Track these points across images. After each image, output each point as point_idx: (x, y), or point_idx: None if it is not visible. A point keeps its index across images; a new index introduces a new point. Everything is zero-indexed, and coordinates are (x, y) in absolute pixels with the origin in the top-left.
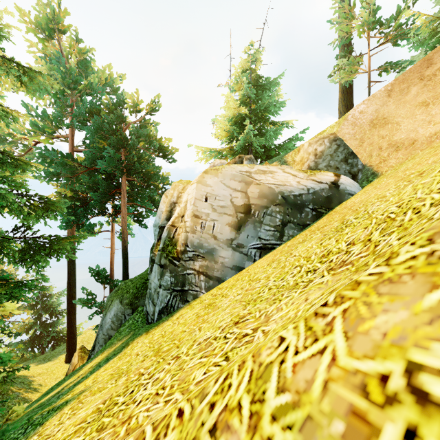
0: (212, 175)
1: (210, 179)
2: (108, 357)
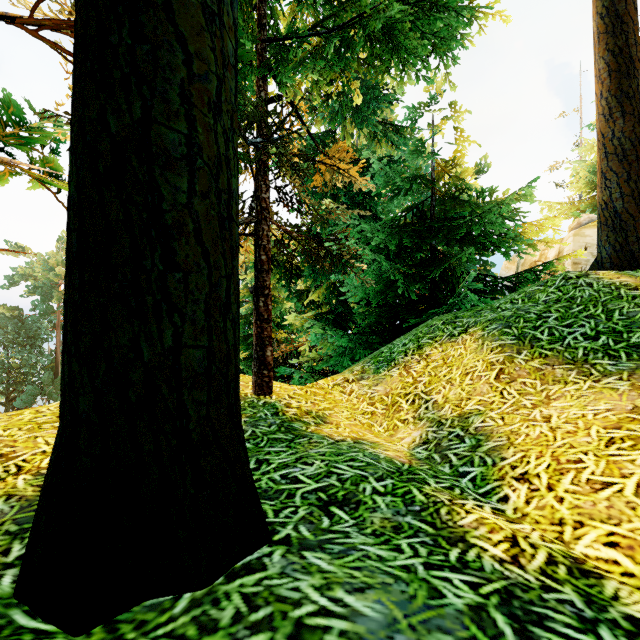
0: (592, 229)
1: (590, 232)
2: None
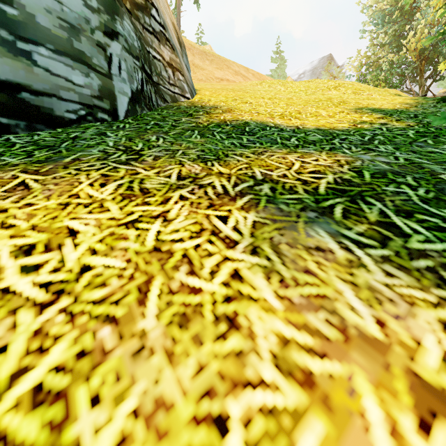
0: None
1: None
2: (229, 135)
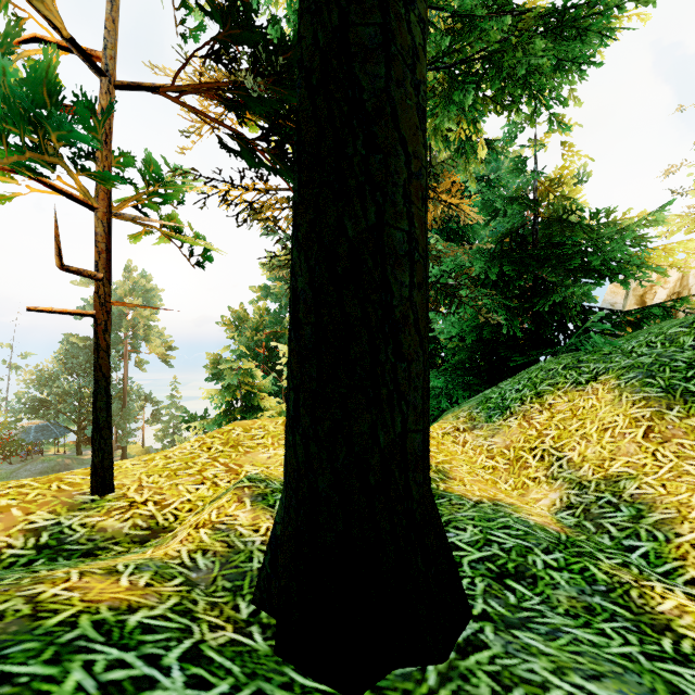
0: None
1: None
2: None
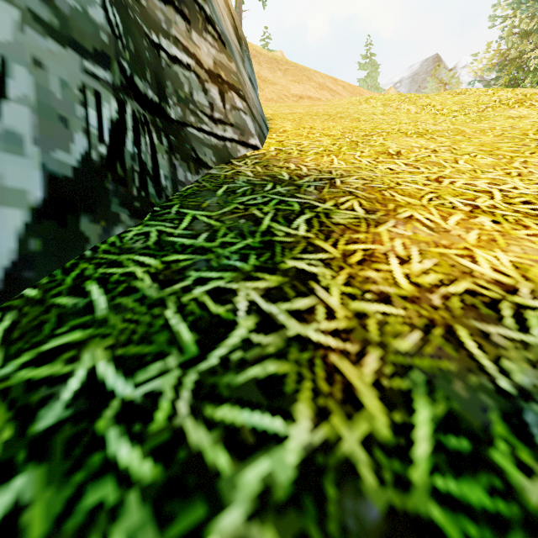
0: None
1: None
2: None
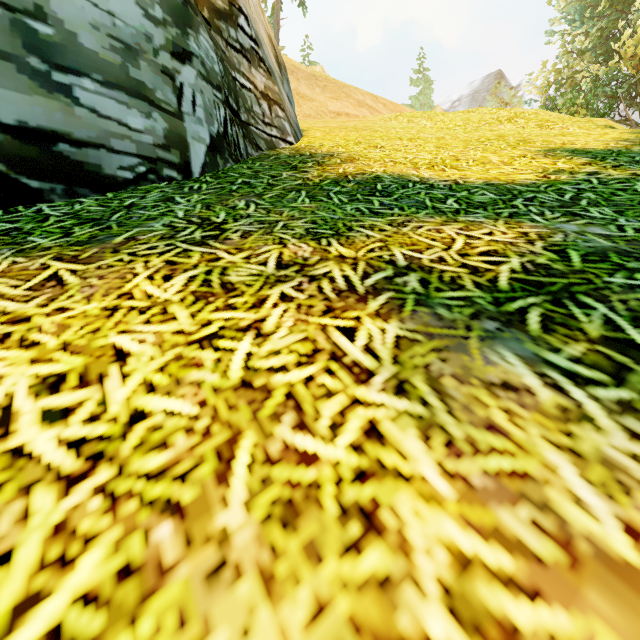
0: None
1: None
2: (353, 197)
